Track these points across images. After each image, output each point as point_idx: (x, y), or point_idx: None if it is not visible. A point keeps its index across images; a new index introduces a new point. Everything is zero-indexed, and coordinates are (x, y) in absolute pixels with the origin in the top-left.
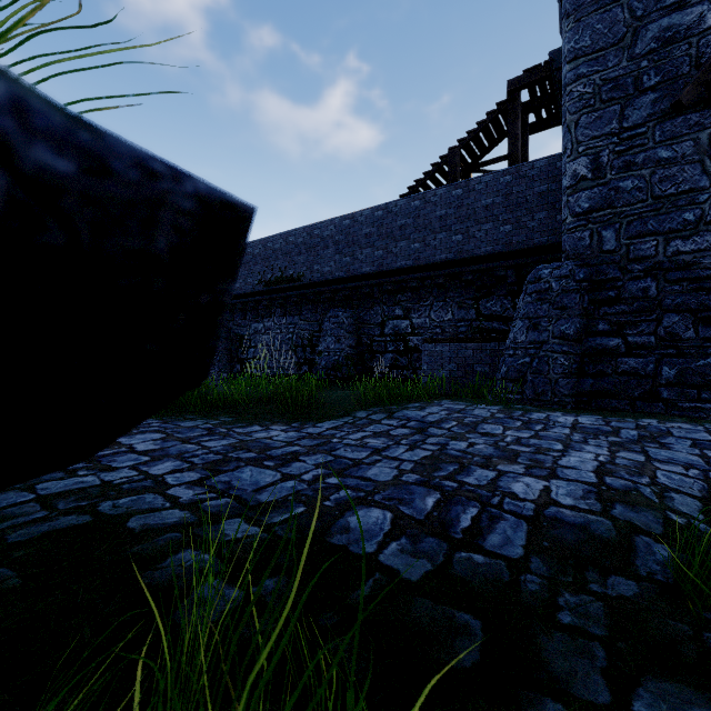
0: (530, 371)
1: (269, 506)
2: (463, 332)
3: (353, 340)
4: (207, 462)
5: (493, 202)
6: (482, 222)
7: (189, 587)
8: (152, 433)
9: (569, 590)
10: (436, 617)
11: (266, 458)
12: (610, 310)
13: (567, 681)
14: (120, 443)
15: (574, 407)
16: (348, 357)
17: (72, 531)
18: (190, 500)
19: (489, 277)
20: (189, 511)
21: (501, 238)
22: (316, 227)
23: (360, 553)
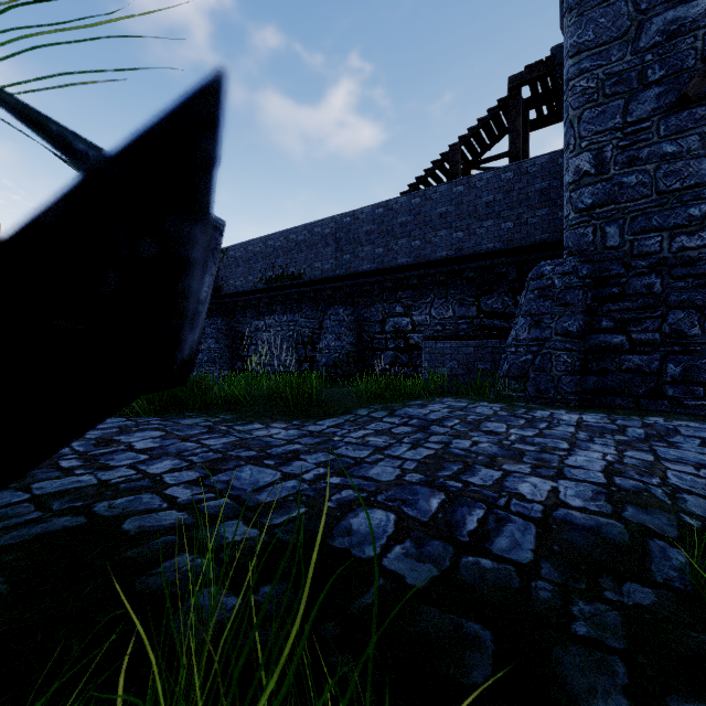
0: (532, 368)
1: (269, 506)
2: (464, 330)
3: (354, 337)
4: (206, 461)
5: (494, 199)
6: (483, 219)
7: (184, 594)
8: (152, 431)
9: (583, 598)
10: (443, 627)
11: (266, 456)
12: (614, 307)
13: (586, 700)
14: (119, 441)
15: (578, 404)
16: (348, 354)
17: (65, 533)
18: (188, 500)
19: (490, 274)
20: (186, 512)
21: (502, 235)
22: (316, 224)
23: (363, 557)
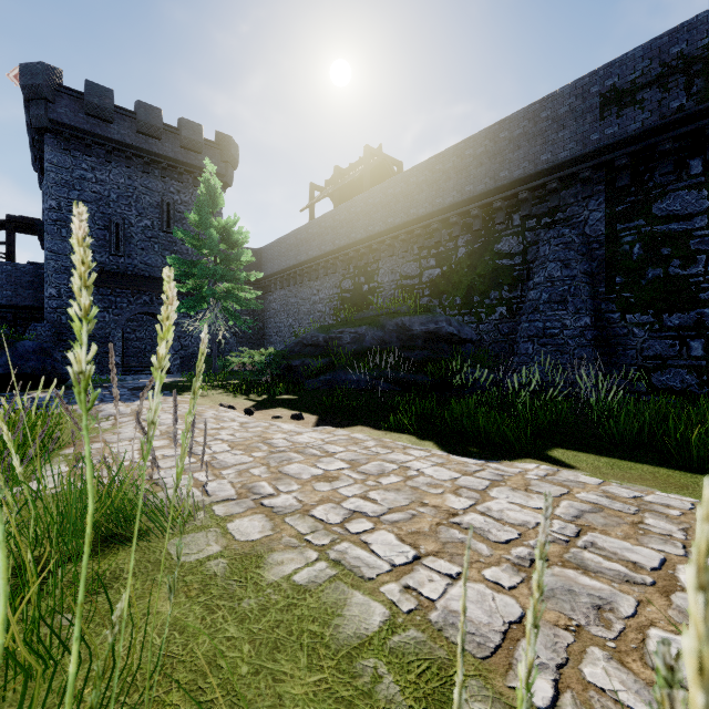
0: None
1: None
2: None
3: None
4: None
5: None
6: None
7: None
8: None
9: None
10: None
11: None
12: (65, 344)
13: None
14: None
15: None
16: None
17: None
18: None
19: None
20: None
21: (5, 297)
22: None
23: None
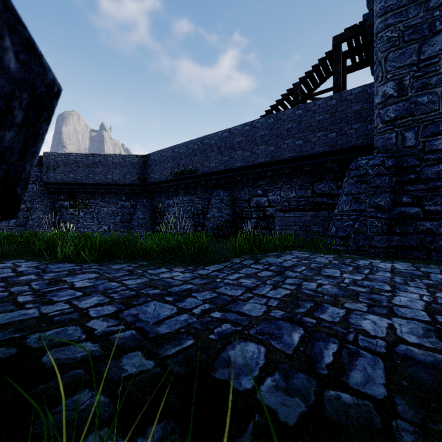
0: (353, 231)
1: (165, 338)
2: (303, 205)
3: (230, 210)
4: (123, 297)
5: (324, 118)
6: (316, 131)
7: (76, 438)
8: (90, 274)
9: None
10: None
11: (167, 294)
12: (411, 188)
13: None
14: (65, 281)
15: (385, 255)
16: (226, 221)
17: None
18: (103, 332)
19: (320, 168)
20: (99, 344)
21: (329, 141)
22: (206, 138)
23: (240, 390)
